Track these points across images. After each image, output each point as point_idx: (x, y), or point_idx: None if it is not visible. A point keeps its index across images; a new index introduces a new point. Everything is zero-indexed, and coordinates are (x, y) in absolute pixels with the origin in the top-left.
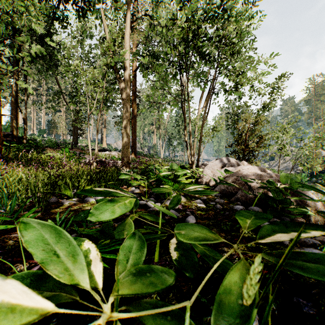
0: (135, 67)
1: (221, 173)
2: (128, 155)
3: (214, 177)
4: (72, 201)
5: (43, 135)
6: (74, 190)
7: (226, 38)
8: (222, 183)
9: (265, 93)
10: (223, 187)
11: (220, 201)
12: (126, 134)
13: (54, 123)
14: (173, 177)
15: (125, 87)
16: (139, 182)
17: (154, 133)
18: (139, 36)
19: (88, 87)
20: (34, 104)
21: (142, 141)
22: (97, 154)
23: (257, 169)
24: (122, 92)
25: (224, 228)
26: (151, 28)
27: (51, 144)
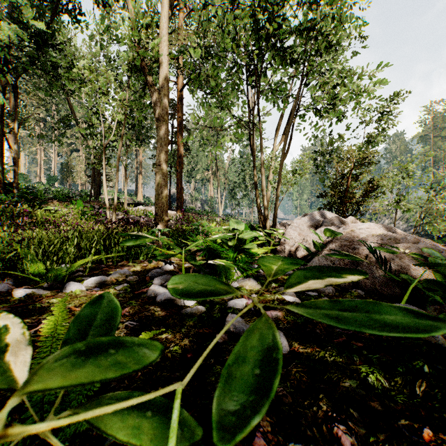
0: (182, 84)
1: (315, 237)
2: (165, 208)
3: (303, 243)
4: (35, 291)
5: (55, 184)
6: (62, 265)
7: (318, 28)
8: (335, 254)
9: (371, 120)
10: (325, 261)
11: (327, 289)
12: (161, 175)
13: (68, 166)
14: (236, 244)
15: (160, 100)
16: (173, 252)
17: (210, 182)
18: (187, 38)
19: (102, 100)
20: (30, 135)
21: (194, 193)
22: (126, 209)
23: (382, 230)
24: (155, 109)
25: (369, 379)
26: (201, 9)
27: (59, 195)
